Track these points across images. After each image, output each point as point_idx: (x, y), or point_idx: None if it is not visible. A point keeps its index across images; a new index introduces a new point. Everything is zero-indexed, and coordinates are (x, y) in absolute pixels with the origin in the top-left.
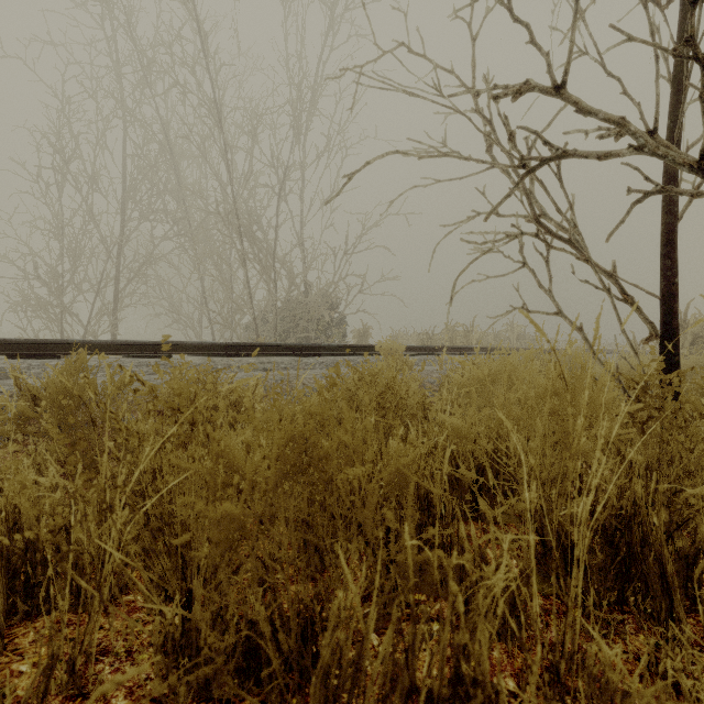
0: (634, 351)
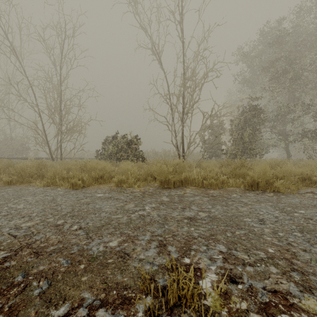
0: None
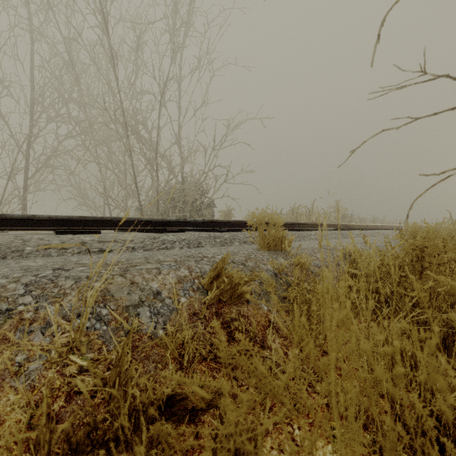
0: None
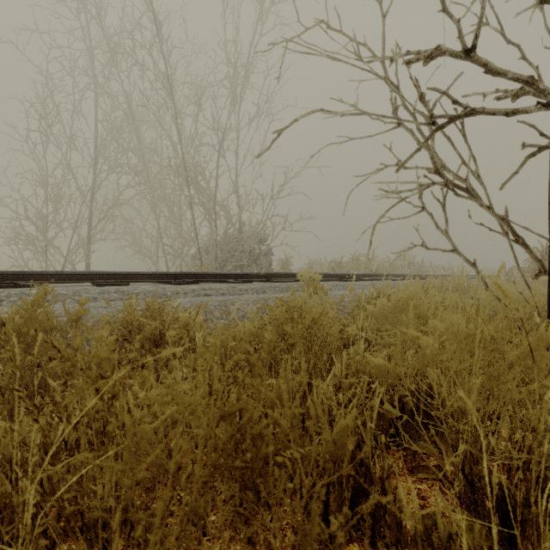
0: (528, 286)
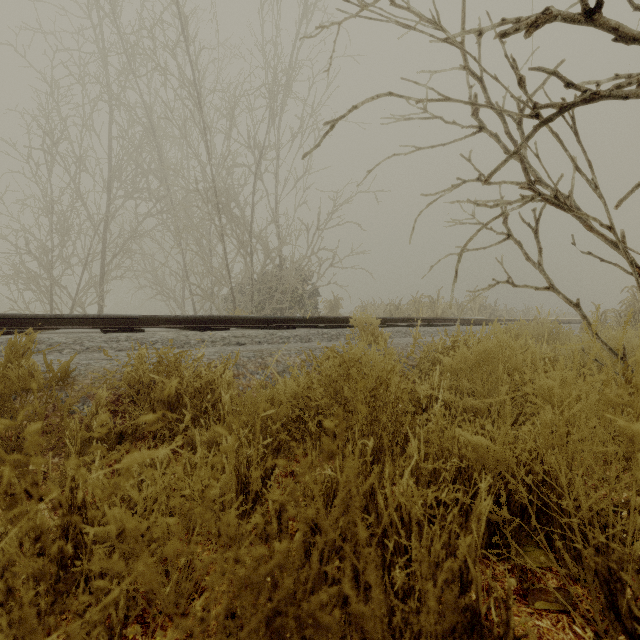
0: None
